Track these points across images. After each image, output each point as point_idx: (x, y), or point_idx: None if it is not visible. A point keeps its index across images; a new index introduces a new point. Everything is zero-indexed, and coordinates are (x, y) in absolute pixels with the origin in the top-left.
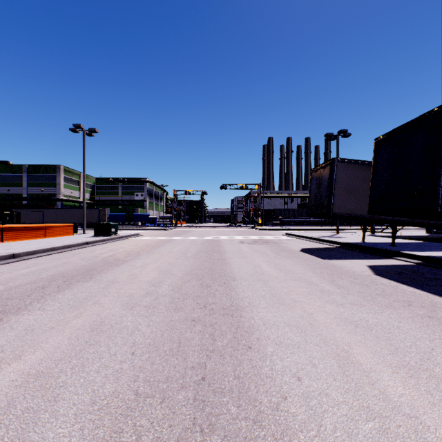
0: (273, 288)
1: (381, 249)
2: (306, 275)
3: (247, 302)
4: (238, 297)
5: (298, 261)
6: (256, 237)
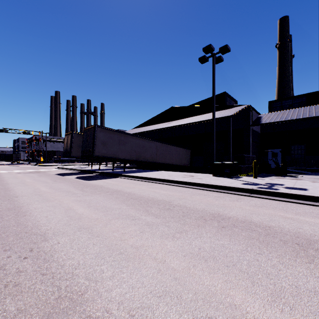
0: (27, 184)
1: (92, 171)
2: (46, 180)
3: (13, 187)
4: (9, 186)
5: (48, 177)
6: (33, 170)
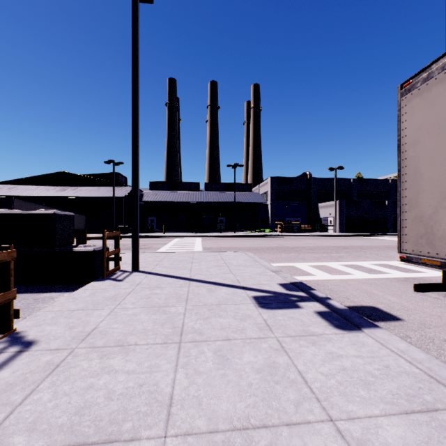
0: None
1: None
2: None
3: None
4: None
5: None
6: None
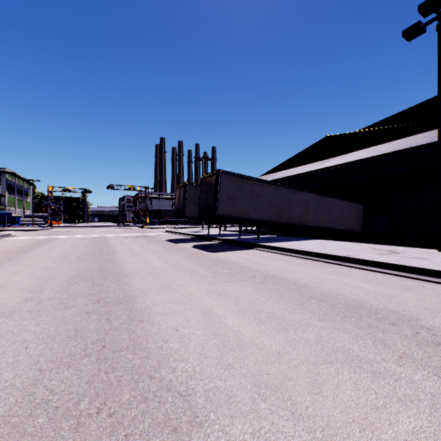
0: (136, 254)
1: (210, 237)
2: (157, 249)
3: (120, 258)
4: (116, 257)
5: (159, 245)
6: (140, 234)
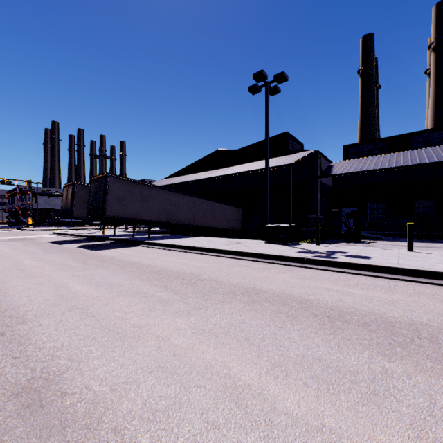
0: (4, 255)
1: (103, 237)
2: (34, 250)
3: None
4: None
5: (38, 246)
6: (16, 237)
